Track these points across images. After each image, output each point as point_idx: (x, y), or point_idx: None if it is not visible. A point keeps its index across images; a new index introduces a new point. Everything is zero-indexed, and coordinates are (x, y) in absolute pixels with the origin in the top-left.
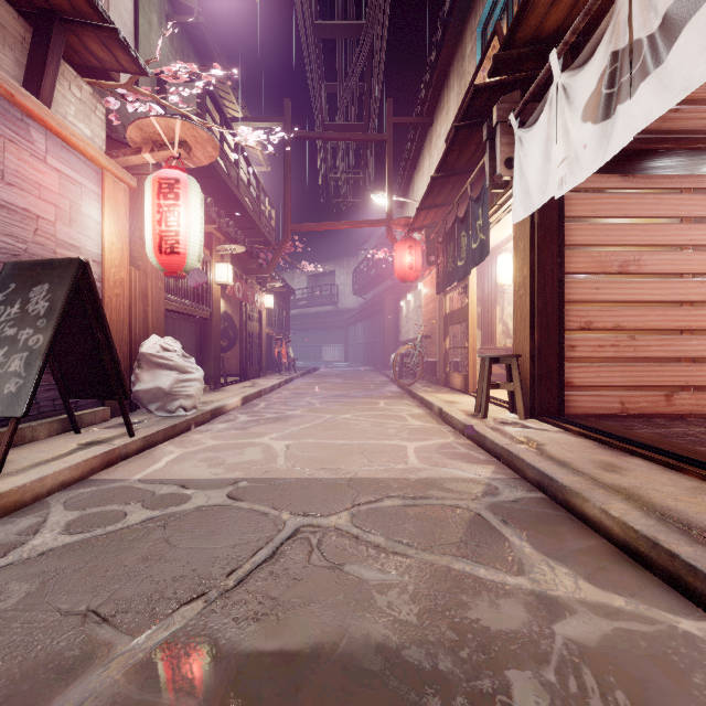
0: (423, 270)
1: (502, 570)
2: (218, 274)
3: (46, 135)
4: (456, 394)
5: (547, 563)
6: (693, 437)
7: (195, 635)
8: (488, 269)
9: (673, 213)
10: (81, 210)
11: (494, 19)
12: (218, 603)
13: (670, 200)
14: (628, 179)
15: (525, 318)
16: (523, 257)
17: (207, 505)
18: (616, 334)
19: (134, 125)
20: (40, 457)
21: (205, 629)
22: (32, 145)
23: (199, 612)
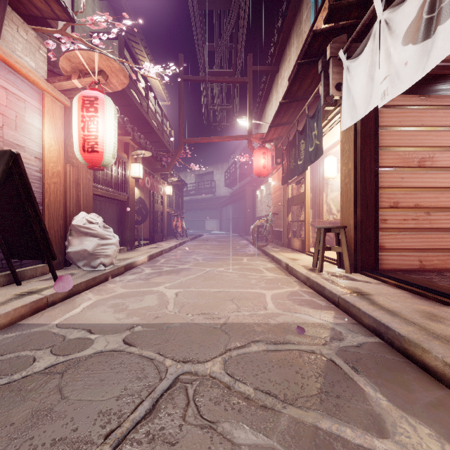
0: (272, 169)
1: (367, 431)
2: (133, 170)
3: None
4: (296, 253)
5: (407, 420)
6: None
7: None
8: (317, 168)
9: None
10: (25, 119)
11: None
12: None
13: None
14: (424, 98)
15: (350, 199)
16: (348, 155)
17: (105, 351)
18: (416, 211)
19: (63, 56)
20: None
21: None
22: None
23: None
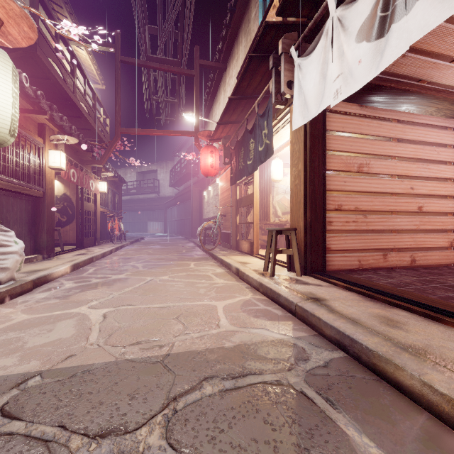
0: (220, 169)
1: None
2: (52, 159)
3: None
4: (245, 256)
5: None
6: (413, 285)
7: None
8: (264, 170)
9: (387, 134)
10: None
11: None
12: None
13: (385, 125)
14: (363, 108)
15: (300, 201)
16: (298, 156)
17: None
18: (356, 214)
19: None
20: None
21: None
22: None
23: None
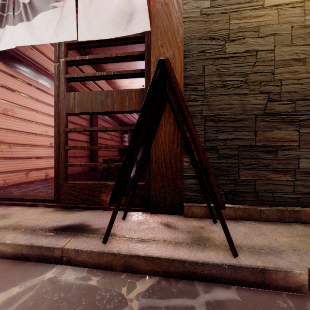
0: None
1: None
2: None
3: None
4: None
5: None
6: (38, 190)
7: None
8: None
9: (29, 94)
10: None
11: None
12: None
13: (28, 87)
14: (8, 68)
15: None
16: None
17: None
18: (1, 145)
19: None
20: None
21: None
22: None
23: None
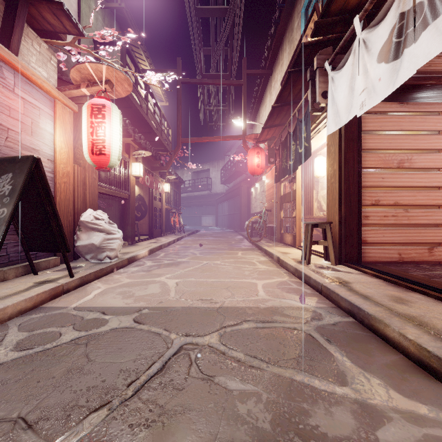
0: (266, 168)
1: (331, 381)
2: (134, 169)
3: (14, 74)
4: (288, 247)
5: (364, 375)
6: None
7: (98, 441)
8: (308, 167)
9: (433, 128)
10: (39, 125)
11: (313, 3)
12: (119, 411)
13: (431, 119)
14: (403, 105)
15: (335, 197)
16: (334, 157)
17: (119, 328)
18: (395, 208)
19: (74, 68)
20: (6, 292)
21: (106, 435)
22: (4, 80)
23: (103, 419)
